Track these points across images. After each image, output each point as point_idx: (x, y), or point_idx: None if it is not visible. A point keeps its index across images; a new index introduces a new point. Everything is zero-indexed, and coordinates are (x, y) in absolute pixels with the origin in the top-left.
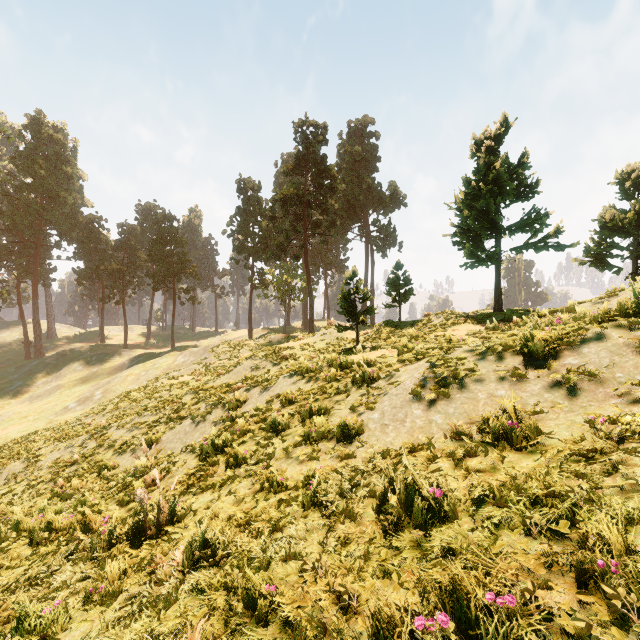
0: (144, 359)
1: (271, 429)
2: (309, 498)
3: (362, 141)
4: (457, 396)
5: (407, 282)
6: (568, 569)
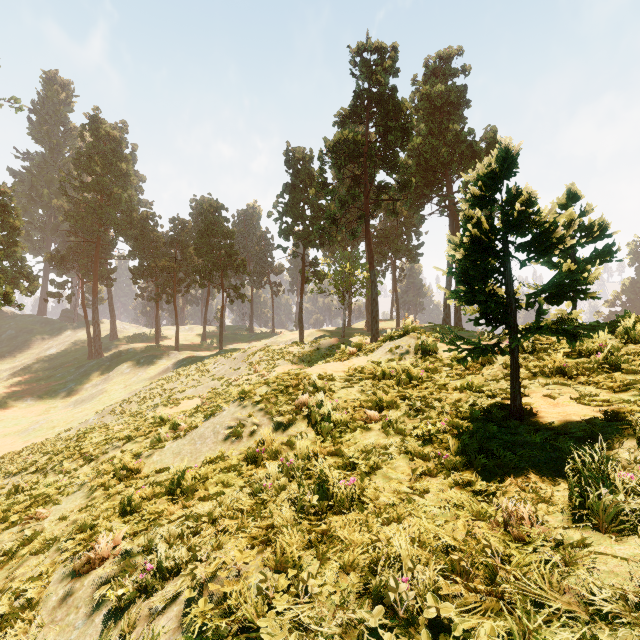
0: (186, 364)
1: None
2: None
3: (444, 83)
4: None
5: (599, 230)
6: None
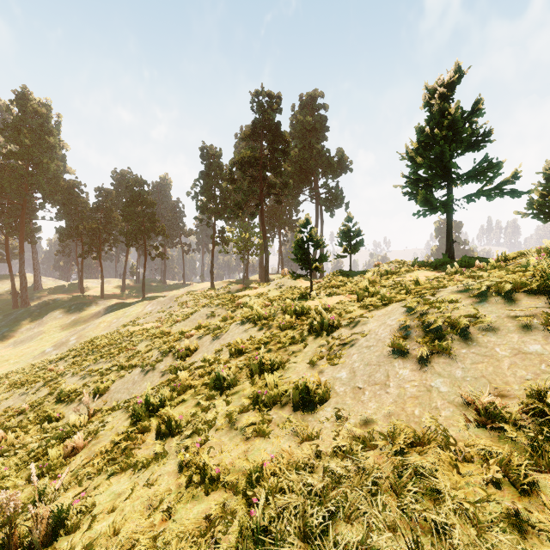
0: (117, 308)
1: (216, 385)
2: (248, 543)
3: (312, 113)
4: (463, 352)
5: (358, 233)
6: None
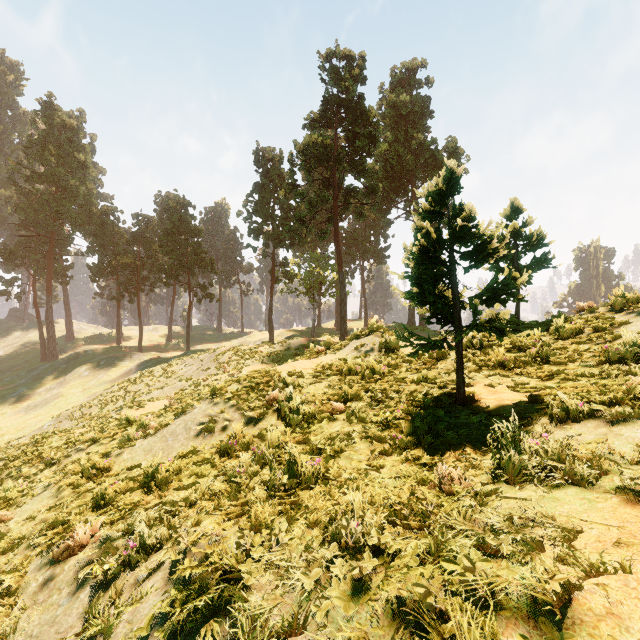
0: (151, 365)
1: None
2: None
3: (409, 93)
4: None
5: (537, 240)
6: None
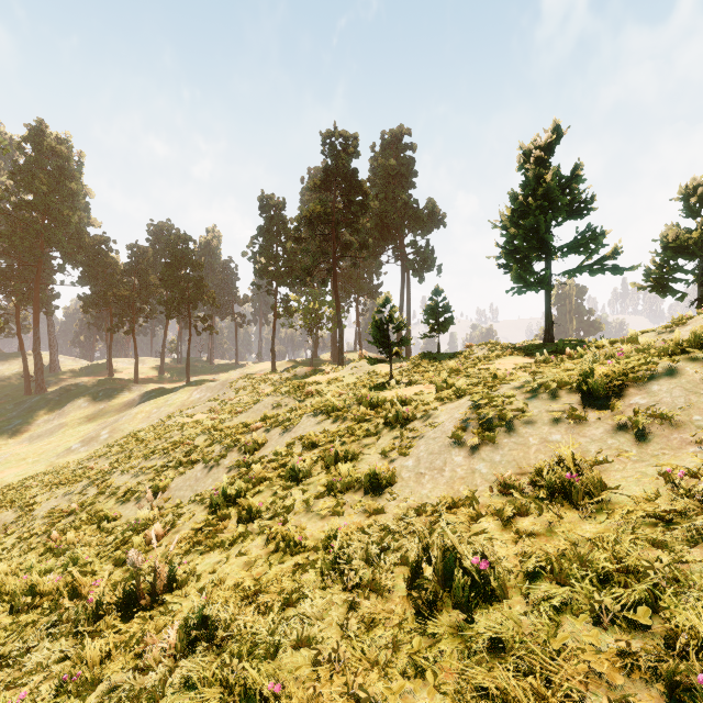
0: (156, 395)
1: (291, 477)
2: (329, 565)
3: (397, 154)
4: (504, 441)
5: (447, 309)
6: (653, 677)
